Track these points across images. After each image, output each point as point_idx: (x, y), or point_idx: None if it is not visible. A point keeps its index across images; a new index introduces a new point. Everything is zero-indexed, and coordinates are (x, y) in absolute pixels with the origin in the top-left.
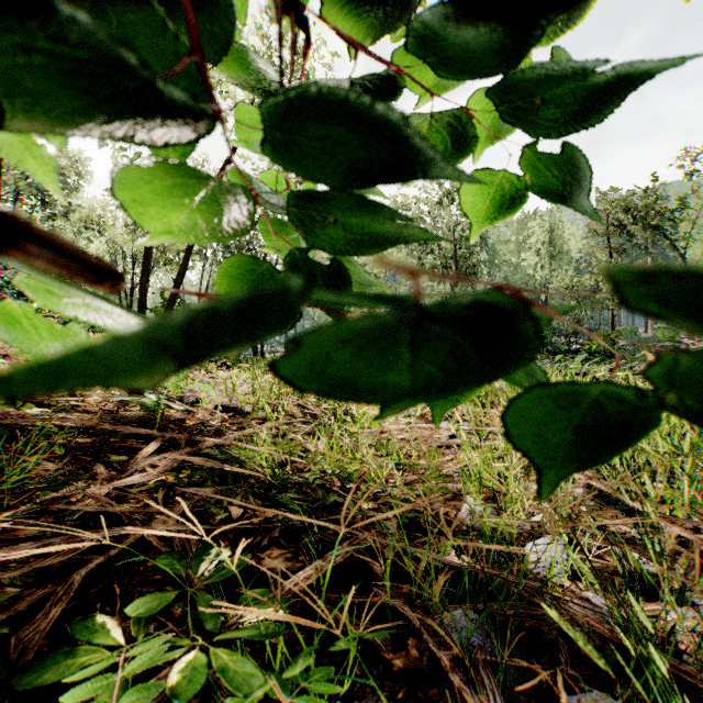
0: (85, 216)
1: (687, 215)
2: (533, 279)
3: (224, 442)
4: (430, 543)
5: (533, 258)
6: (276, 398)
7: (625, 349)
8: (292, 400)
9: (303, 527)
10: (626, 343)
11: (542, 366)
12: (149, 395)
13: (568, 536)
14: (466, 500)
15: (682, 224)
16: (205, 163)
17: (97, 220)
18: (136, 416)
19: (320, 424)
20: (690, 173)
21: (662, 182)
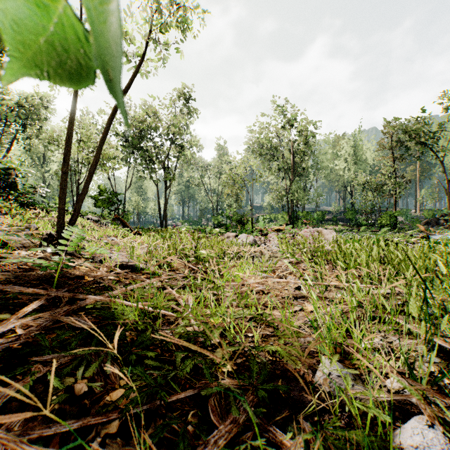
0: (48, 135)
1: (444, 135)
2: (342, 178)
3: (104, 299)
4: (291, 424)
5: (342, 164)
6: (165, 257)
7: (403, 223)
8: (176, 259)
9: (151, 411)
10: (404, 219)
11: (351, 234)
12: (54, 257)
13: (431, 407)
14: (322, 362)
15: (440, 142)
16: (129, 101)
17: (56, 137)
18: (41, 274)
19: (196, 278)
20: (446, 107)
21: (428, 114)
